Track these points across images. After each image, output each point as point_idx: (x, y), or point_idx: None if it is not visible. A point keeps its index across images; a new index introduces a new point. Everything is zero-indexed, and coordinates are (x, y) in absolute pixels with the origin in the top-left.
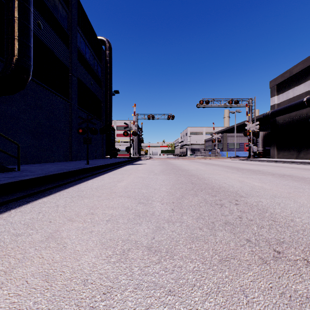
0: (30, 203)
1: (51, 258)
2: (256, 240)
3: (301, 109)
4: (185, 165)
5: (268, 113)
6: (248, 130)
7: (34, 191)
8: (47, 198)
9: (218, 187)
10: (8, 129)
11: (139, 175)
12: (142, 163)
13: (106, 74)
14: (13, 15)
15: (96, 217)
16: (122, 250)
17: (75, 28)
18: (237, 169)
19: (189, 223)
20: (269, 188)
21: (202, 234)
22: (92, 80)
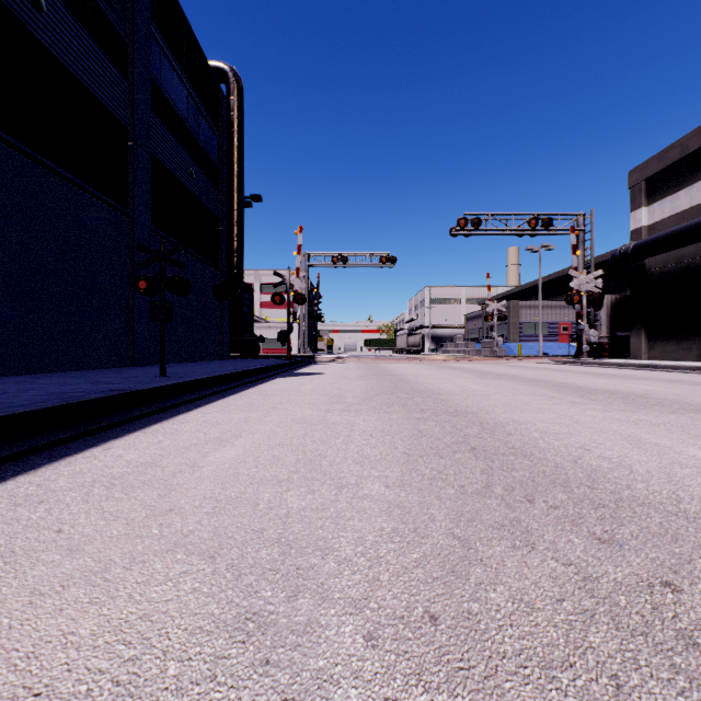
0: None
1: None
2: None
3: None
4: (427, 377)
5: (625, 249)
6: (576, 289)
7: None
8: None
9: (580, 475)
10: None
11: (299, 413)
12: (316, 372)
13: (229, 152)
14: None
15: None
16: None
17: (144, 27)
18: (573, 390)
19: None
20: None
21: None
22: (194, 165)
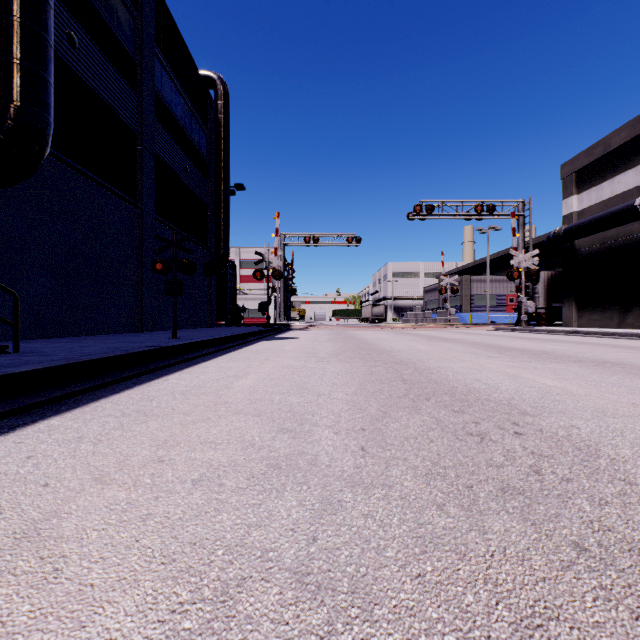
0: (16, 431)
1: (0, 619)
2: (601, 545)
3: (628, 223)
4: (385, 341)
5: (558, 232)
6: (516, 266)
7: (36, 399)
8: (62, 419)
9: (464, 391)
10: (2, 261)
11: (285, 362)
12: (292, 337)
13: (217, 149)
14: (9, 12)
15: (167, 470)
16: (221, 583)
17: (150, 49)
18: (498, 349)
19: (407, 488)
20: (582, 392)
21: (446, 524)
22: (188, 161)
